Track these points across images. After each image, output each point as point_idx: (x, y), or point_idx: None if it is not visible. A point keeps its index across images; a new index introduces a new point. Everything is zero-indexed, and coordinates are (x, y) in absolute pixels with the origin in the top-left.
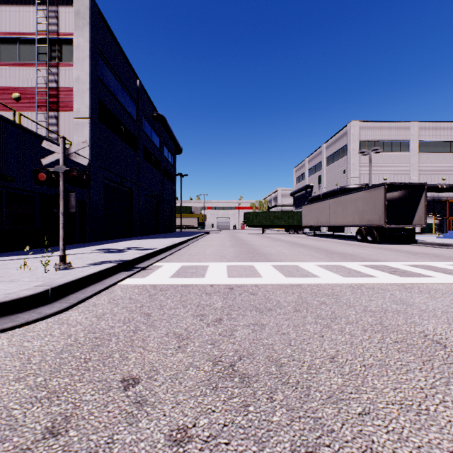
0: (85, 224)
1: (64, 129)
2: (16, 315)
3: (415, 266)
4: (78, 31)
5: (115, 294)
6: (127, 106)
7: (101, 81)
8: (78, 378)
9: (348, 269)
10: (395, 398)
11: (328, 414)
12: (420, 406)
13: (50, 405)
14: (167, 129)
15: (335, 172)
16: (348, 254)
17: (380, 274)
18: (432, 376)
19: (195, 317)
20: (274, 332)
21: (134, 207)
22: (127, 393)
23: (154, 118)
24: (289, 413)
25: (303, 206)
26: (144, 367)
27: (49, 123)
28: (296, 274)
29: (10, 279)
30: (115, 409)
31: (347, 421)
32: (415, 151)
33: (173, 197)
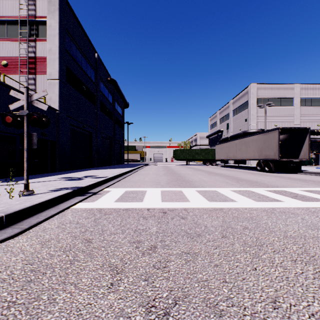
0: (55, 158)
1: (40, 88)
2: None
3: (310, 191)
4: (50, 15)
5: (66, 217)
6: (88, 72)
7: (68, 52)
8: None
9: (257, 194)
10: None
11: None
12: None
13: None
14: (117, 89)
15: (239, 120)
16: (253, 181)
17: (285, 198)
18: None
19: (132, 244)
20: (207, 263)
21: (93, 145)
22: None
23: (108, 81)
24: None
25: (216, 145)
26: (69, 317)
27: (29, 83)
28: (217, 198)
29: None
30: None
31: None
32: (297, 105)
33: (122, 138)
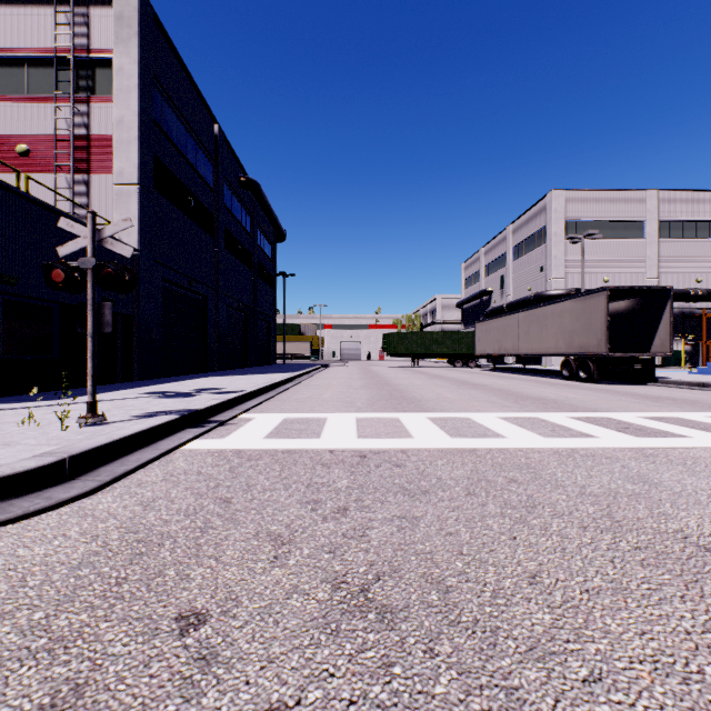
0: (131, 351)
1: (98, 202)
2: (9, 501)
3: (658, 419)
4: (121, 46)
5: (175, 465)
6: (199, 166)
7: (157, 125)
8: (104, 613)
9: (551, 424)
10: (643, 651)
11: (529, 681)
12: (687, 666)
13: (51, 663)
14: (262, 202)
15: (528, 270)
16: (549, 400)
17: (602, 432)
18: (704, 611)
19: (304, 505)
20: (435, 531)
21: (210, 324)
22: (184, 642)
23: (242, 185)
24: (462, 679)
25: (476, 323)
26: (216, 594)
27: (75, 192)
28: (468, 432)
29: (4, 442)
30: (162, 671)
31: (563, 694)
32: (653, 237)
33: (271, 309)
